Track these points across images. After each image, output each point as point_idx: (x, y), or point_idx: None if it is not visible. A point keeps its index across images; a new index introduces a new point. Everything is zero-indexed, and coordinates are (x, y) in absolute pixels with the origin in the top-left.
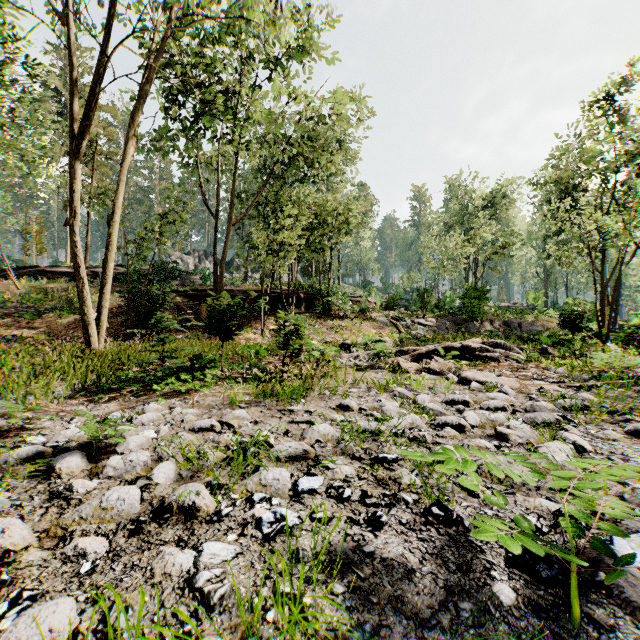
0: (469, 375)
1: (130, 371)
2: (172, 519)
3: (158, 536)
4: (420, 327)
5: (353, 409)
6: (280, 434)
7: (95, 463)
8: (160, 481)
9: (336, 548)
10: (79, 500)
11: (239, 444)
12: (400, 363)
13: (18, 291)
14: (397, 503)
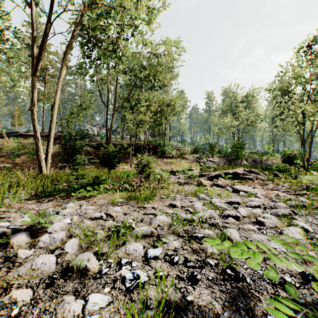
0: (238, 187)
1: (61, 185)
2: (73, 276)
3: (63, 288)
4: (210, 162)
5: (178, 206)
6: (138, 221)
7: (34, 238)
8: (69, 250)
9: (170, 297)
10: (20, 263)
11: (115, 227)
12: (201, 181)
13: (8, 144)
14: (205, 265)
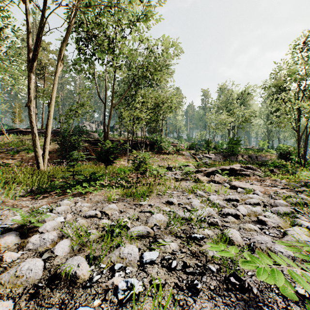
0: (236, 184)
1: (57, 181)
2: (60, 284)
3: (48, 299)
4: (207, 158)
5: (175, 204)
6: (134, 220)
7: (24, 239)
8: (58, 253)
9: None
10: (5, 268)
11: (110, 226)
12: (198, 177)
13: (8, 140)
14: (206, 272)
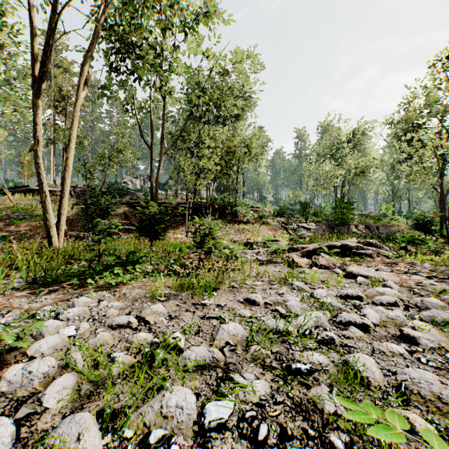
0: (353, 270)
1: (75, 265)
2: None
3: None
4: (303, 229)
5: (259, 304)
6: (191, 333)
7: None
8: (50, 404)
9: None
10: None
11: (151, 345)
12: (294, 259)
13: (12, 203)
14: None
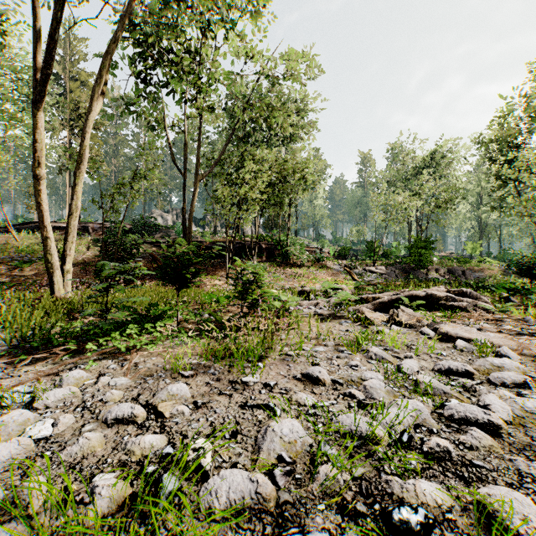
0: (449, 330)
1: (78, 322)
2: None
3: None
4: (371, 274)
5: (325, 383)
6: (225, 436)
7: None
8: None
9: None
10: None
11: (160, 458)
12: (365, 313)
13: (16, 243)
14: None
